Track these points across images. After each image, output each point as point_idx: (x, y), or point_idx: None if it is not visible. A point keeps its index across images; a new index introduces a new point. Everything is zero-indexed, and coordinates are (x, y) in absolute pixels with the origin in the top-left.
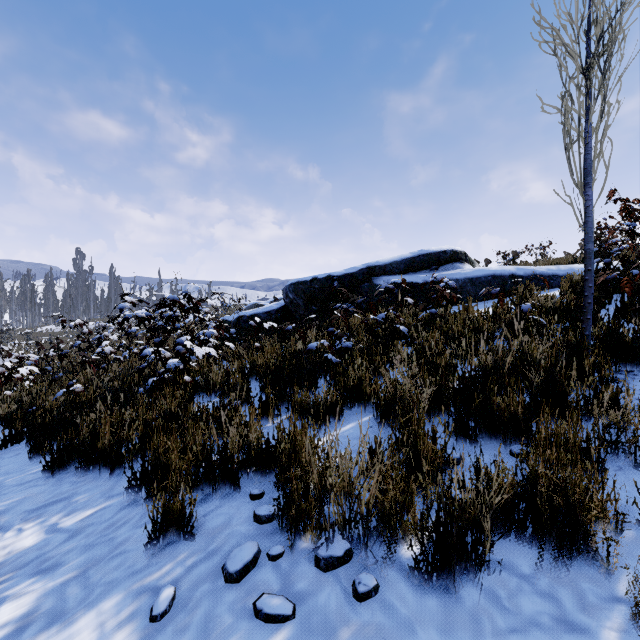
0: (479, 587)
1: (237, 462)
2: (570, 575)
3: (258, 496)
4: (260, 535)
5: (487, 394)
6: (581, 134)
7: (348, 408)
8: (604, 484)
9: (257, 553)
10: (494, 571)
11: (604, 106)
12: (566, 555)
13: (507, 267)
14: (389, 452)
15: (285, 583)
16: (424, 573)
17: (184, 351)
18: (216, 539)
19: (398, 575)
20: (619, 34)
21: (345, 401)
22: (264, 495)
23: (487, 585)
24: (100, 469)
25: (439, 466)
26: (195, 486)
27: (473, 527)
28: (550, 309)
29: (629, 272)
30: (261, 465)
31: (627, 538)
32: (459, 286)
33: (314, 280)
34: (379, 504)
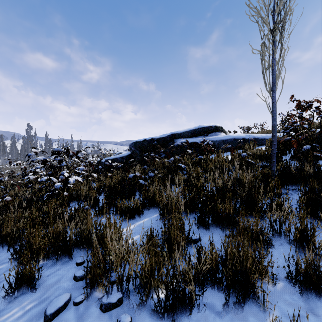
0: (191, 321)
1: (74, 243)
2: (244, 312)
3: (80, 263)
4: (74, 288)
5: (215, 203)
6: (270, 64)
7: (147, 209)
8: (262, 259)
9: (68, 301)
10: (201, 310)
11: (281, 49)
12: (241, 301)
13: (241, 134)
14: (146, 240)
15: (78, 321)
16: (159, 313)
17: (64, 178)
18: (48, 291)
19: (146, 313)
20: (289, 12)
21: (146, 206)
22: (84, 263)
23: (196, 319)
24: (4, 246)
25: (186, 244)
26: (49, 257)
27: (189, 285)
28: (258, 156)
29: (299, 137)
30: (86, 245)
31: (279, 287)
32: (217, 144)
33: (144, 140)
34: (141, 270)
